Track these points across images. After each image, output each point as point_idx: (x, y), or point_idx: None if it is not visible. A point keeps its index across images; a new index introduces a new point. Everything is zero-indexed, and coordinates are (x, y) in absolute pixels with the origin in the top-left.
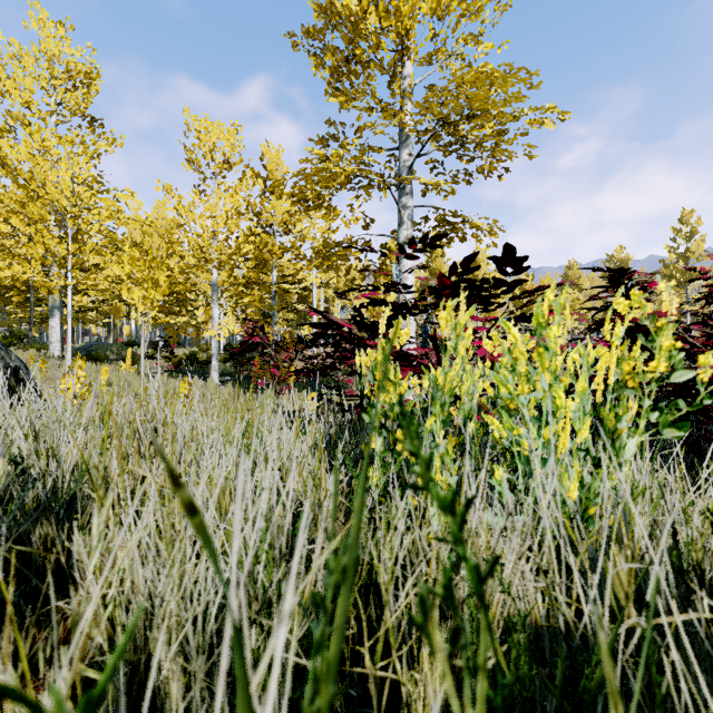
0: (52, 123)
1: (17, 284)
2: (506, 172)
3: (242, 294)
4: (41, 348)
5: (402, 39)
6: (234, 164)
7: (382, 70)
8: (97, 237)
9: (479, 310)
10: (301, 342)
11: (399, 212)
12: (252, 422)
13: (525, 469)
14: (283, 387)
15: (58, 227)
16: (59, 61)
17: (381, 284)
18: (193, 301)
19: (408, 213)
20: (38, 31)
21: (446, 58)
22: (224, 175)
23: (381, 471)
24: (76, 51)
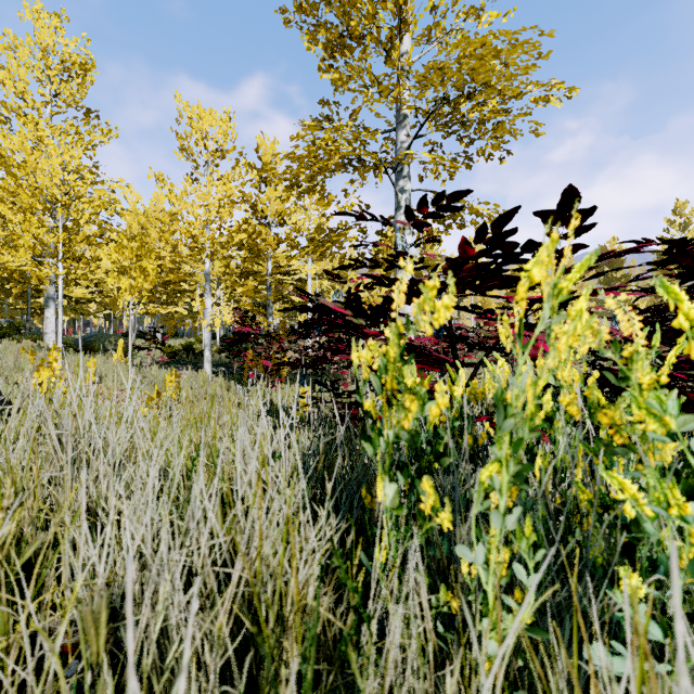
0: (47, 114)
1: (14, 275)
2: (508, 154)
3: (235, 284)
4: (37, 338)
5: (400, 9)
6: (227, 152)
7: (378, 51)
8: (89, 227)
9: (472, 301)
10: (294, 333)
11: (396, 196)
12: (214, 436)
13: (648, 549)
14: (275, 379)
15: (53, 218)
16: (53, 52)
17: (383, 259)
18: (191, 293)
19: (405, 197)
20: (32, 21)
21: (445, 33)
22: (217, 163)
23: (392, 535)
24: (70, 42)
